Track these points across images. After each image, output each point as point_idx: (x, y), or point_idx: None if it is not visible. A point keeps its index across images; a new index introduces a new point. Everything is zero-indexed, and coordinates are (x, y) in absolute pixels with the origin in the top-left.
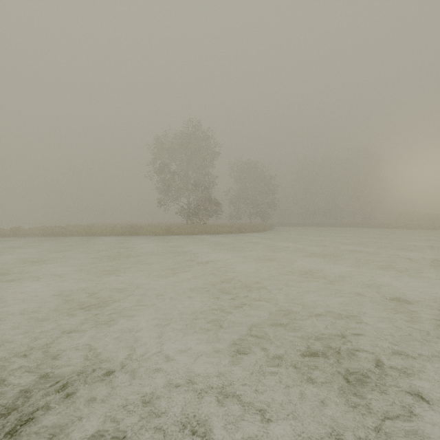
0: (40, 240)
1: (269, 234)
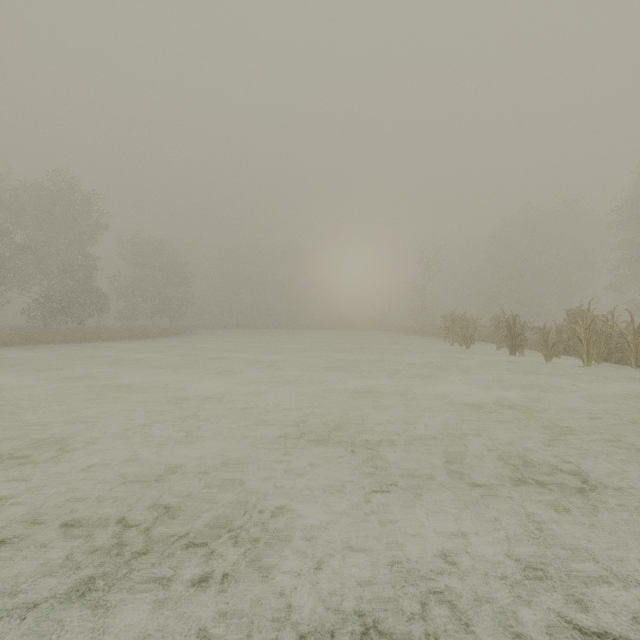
0: None
1: (184, 338)
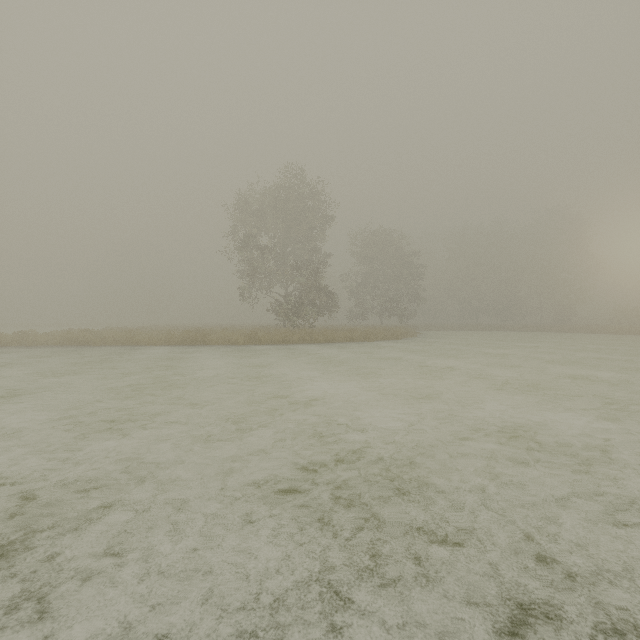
0: (52, 352)
1: (413, 342)
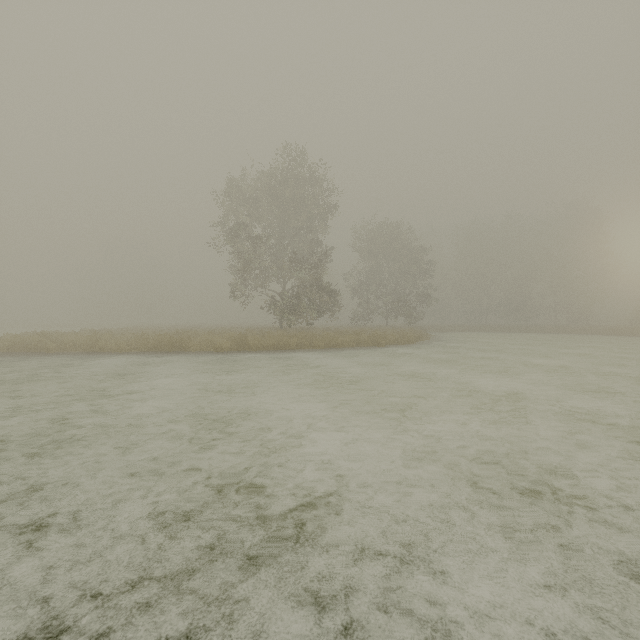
0: None
1: (431, 347)
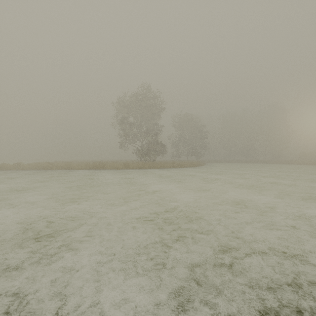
0: (33, 172)
1: (202, 168)
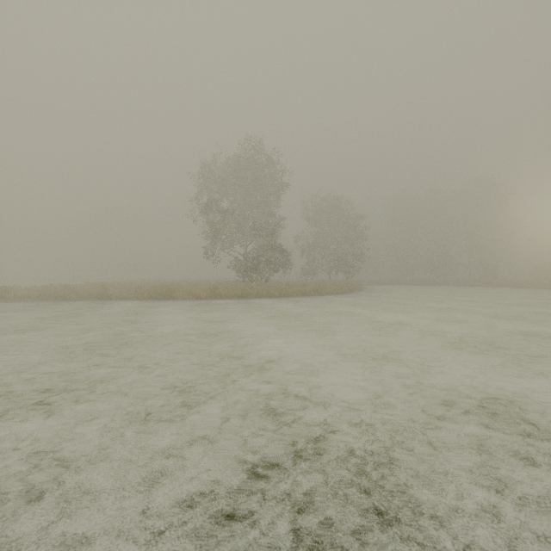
0: (28, 306)
1: (360, 296)
